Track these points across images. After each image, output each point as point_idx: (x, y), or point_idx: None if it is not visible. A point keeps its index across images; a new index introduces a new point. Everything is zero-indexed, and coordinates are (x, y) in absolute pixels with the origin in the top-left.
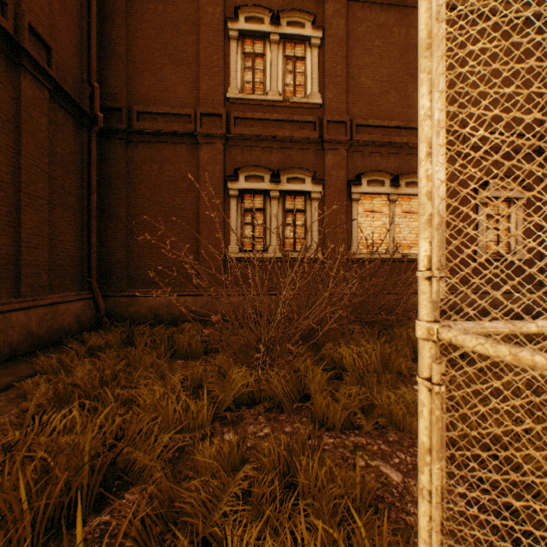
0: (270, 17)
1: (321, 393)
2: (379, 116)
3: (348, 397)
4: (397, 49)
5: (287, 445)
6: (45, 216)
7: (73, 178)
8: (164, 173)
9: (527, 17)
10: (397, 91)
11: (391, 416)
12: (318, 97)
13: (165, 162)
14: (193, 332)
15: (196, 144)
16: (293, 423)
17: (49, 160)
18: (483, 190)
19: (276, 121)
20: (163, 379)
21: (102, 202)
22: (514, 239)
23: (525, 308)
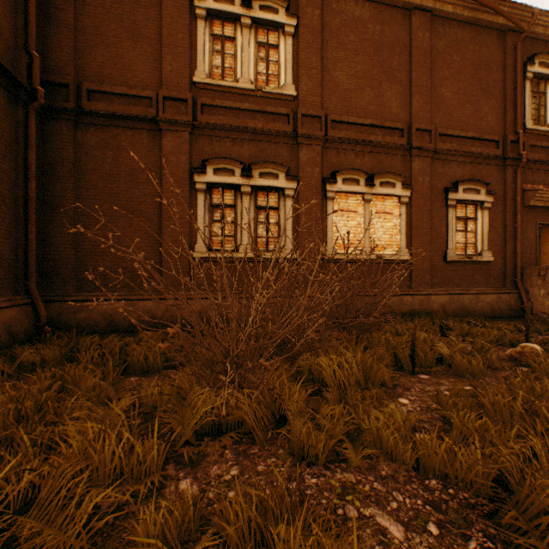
0: None
1: (300, 415)
2: (354, 113)
3: (330, 420)
4: (372, 46)
5: (260, 501)
6: None
7: (5, 161)
8: (120, 161)
9: (492, 26)
10: (372, 88)
11: (381, 442)
12: (292, 88)
13: (121, 149)
14: (152, 342)
15: (158, 131)
16: (267, 458)
17: None
18: (453, 192)
19: (248, 111)
20: (108, 404)
21: (45, 192)
22: (480, 241)
23: (490, 309)
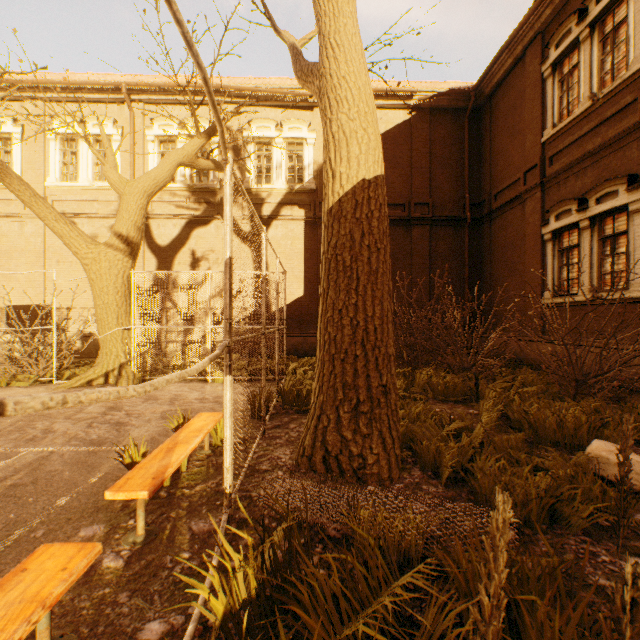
0: (576, 18)
1: None
2: None
3: None
4: None
5: None
6: (426, 291)
7: (452, 262)
8: (507, 236)
9: None
10: None
11: None
12: (639, 58)
13: (507, 227)
14: None
15: (524, 201)
16: None
17: (429, 261)
18: None
19: (589, 132)
20: None
21: (479, 270)
22: None
23: None
